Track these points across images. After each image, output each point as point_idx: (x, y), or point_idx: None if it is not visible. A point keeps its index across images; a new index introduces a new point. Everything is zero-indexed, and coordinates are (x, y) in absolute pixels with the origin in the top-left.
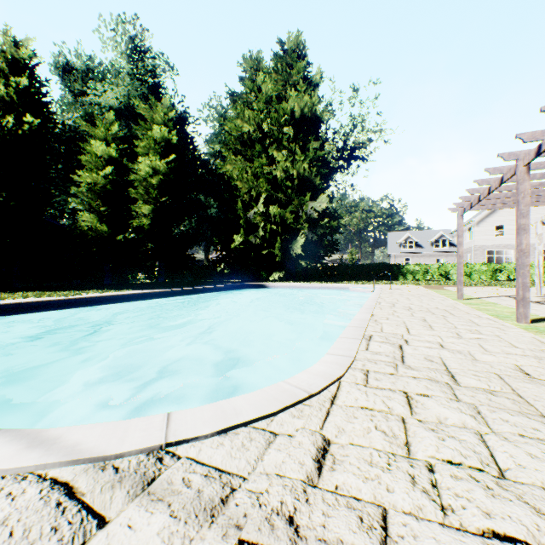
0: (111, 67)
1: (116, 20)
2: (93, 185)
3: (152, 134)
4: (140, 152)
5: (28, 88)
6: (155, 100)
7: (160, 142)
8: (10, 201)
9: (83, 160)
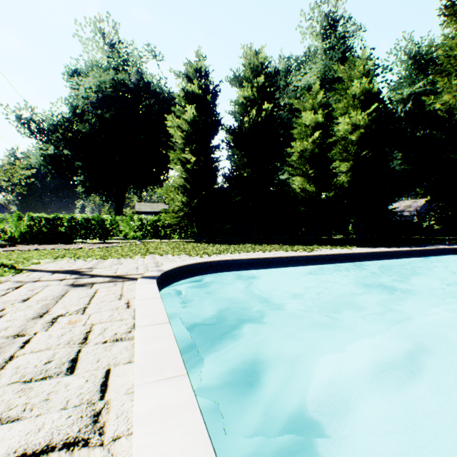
0: (307, 53)
1: (312, 8)
2: (301, 152)
3: (350, 92)
4: (336, 115)
5: (263, 84)
6: (344, 65)
7: (358, 97)
8: (253, 174)
9: (294, 133)
